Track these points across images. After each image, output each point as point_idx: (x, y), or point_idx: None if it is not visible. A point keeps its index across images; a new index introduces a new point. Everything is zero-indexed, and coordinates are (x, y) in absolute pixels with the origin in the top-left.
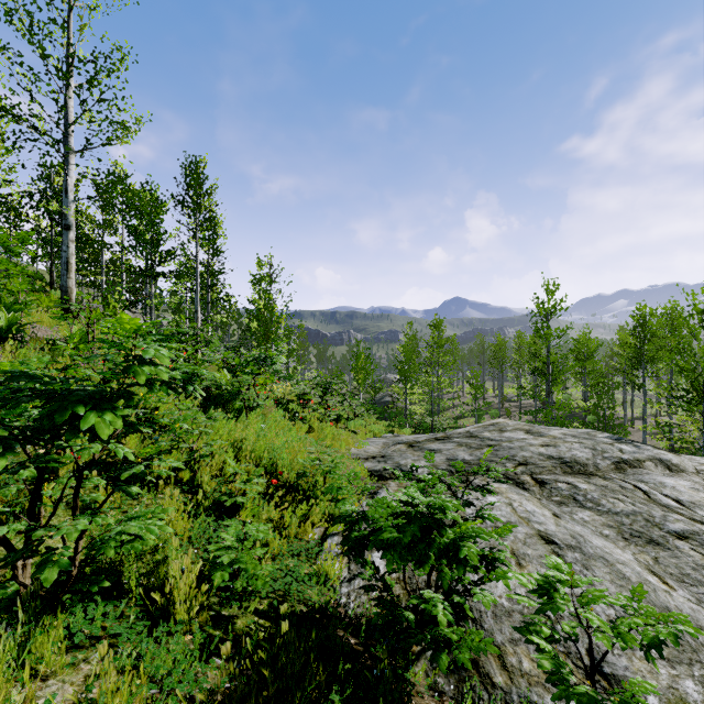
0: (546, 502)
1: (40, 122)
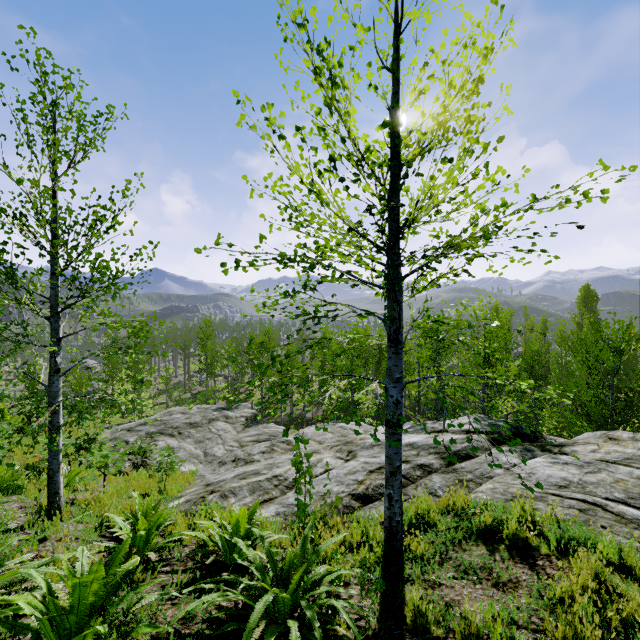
0: (179, 439)
1: None
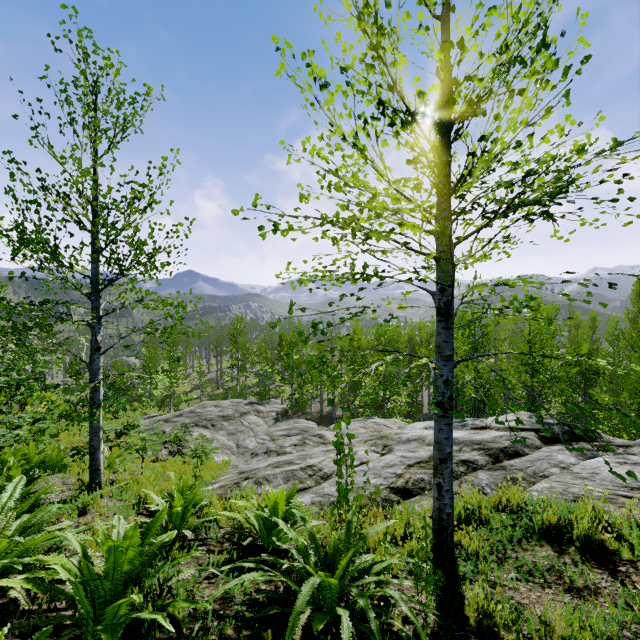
0: (213, 431)
1: None
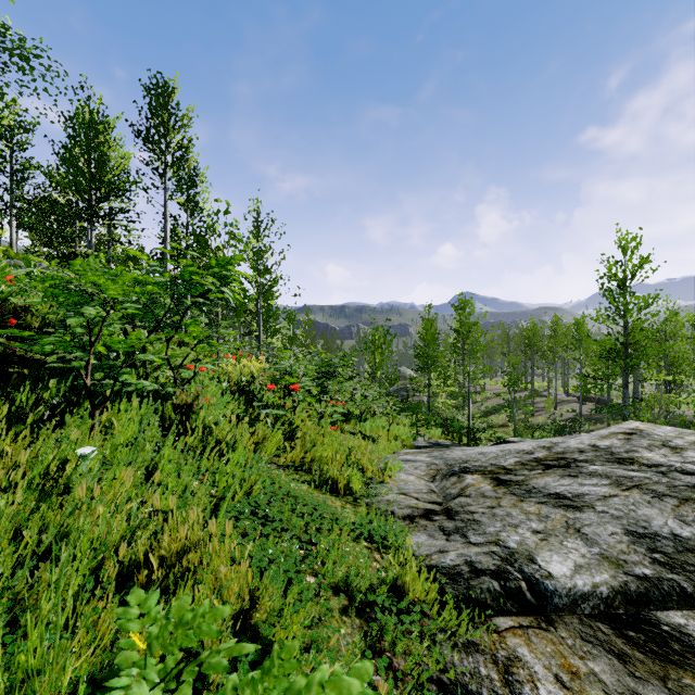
0: None
1: None
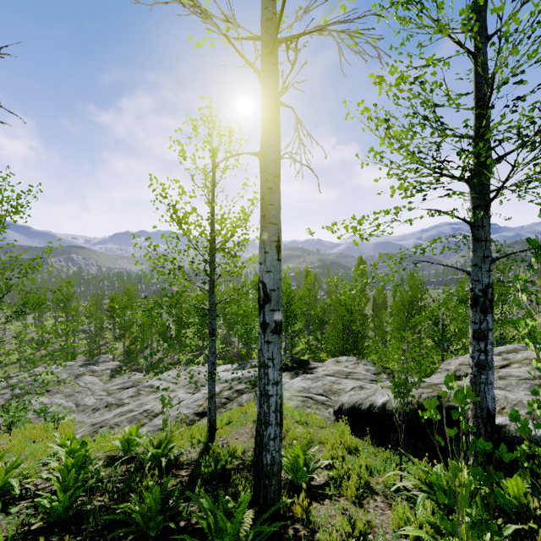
0: (49, 396)
1: None
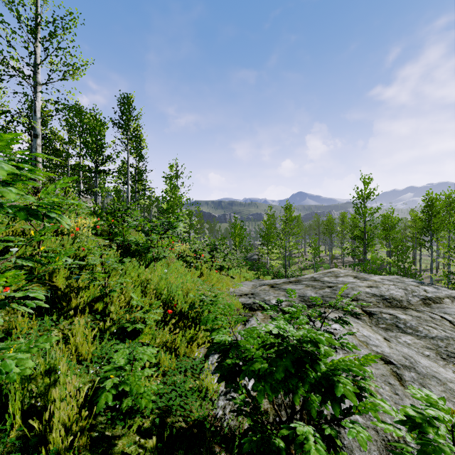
0: (375, 328)
1: (14, 61)
